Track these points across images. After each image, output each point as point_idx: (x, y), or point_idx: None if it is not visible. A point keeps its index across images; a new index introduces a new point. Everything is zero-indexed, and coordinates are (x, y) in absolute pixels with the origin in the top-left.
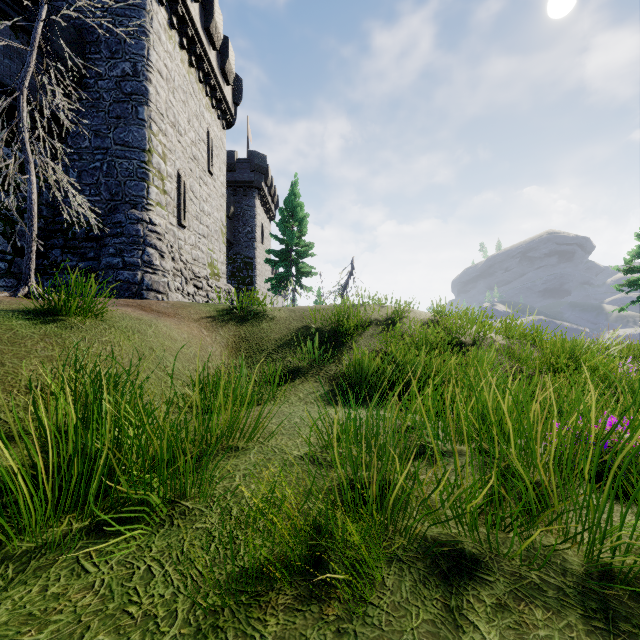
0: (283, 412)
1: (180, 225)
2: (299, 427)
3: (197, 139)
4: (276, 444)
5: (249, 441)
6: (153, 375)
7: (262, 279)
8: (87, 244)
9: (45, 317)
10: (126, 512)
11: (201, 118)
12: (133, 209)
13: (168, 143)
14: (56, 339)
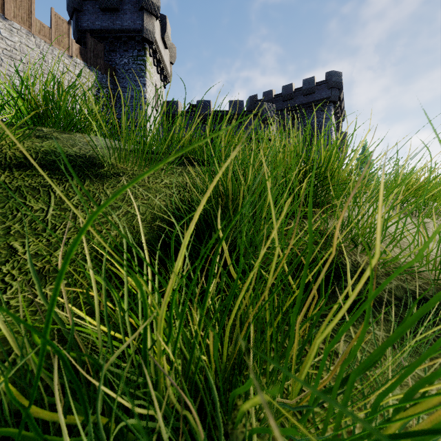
0: None
1: None
2: None
3: None
4: None
5: None
6: None
7: None
8: None
9: None
10: None
11: None
12: None
13: None
14: None
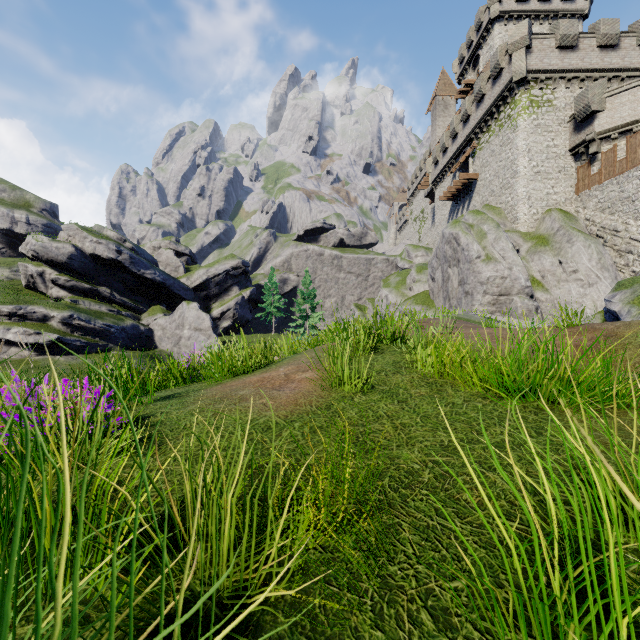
0: None
1: None
2: None
3: None
4: None
5: None
6: None
7: None
8: None
9: None
10: None
11: None
12: None
13: None
14: None
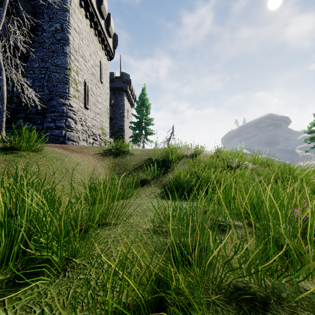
0: (137, 203)
1: (85, 108)
2: (146, 211)
3: (94, 64)
4: (133, 221)
5: (117, 219)
6: (66, 183)
7: (127, 136)
8: (37, 116)
9: (7, 151)
10: (34, 268)
11: (96, 54)
12: (61, 99)
13: (79, 66)
14: (11, 162)
